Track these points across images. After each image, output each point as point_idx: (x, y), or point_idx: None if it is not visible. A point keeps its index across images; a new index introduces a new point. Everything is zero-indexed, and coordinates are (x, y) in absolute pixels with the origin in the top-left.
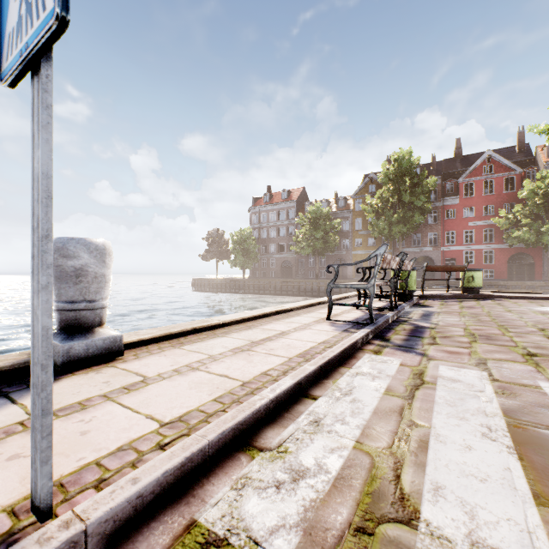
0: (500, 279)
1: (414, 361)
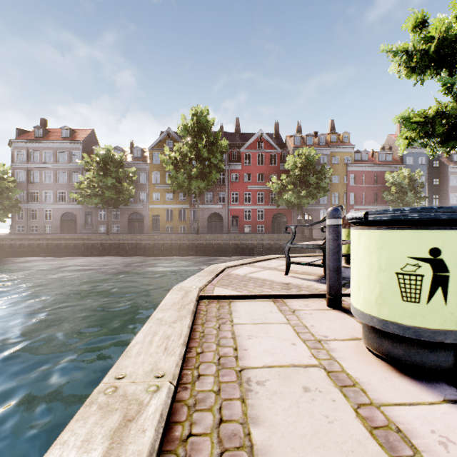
0: (268, 232)
1: None
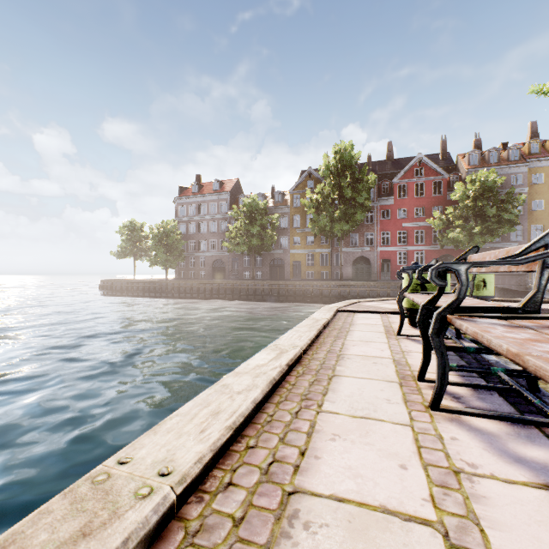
0: None
1: None
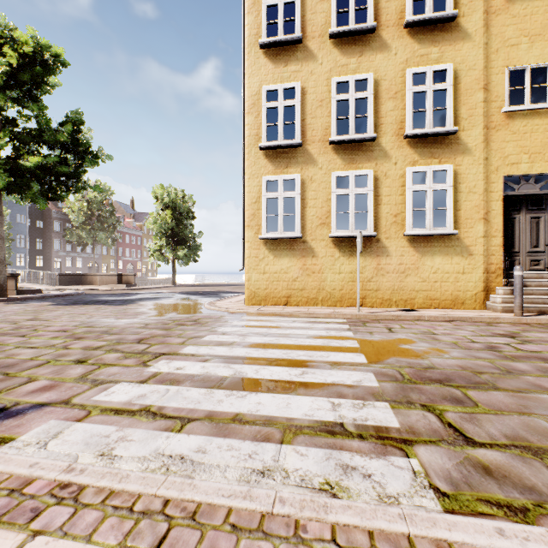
0: None
1: (69, 411)
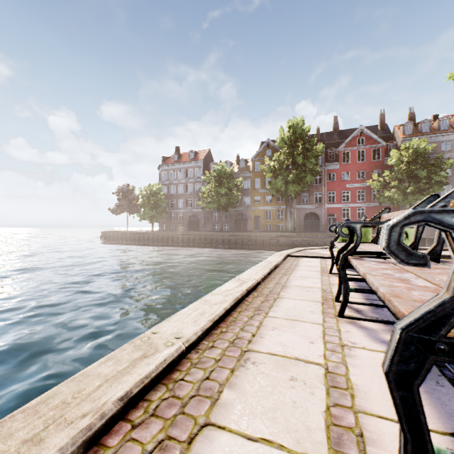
0: None
1: None
